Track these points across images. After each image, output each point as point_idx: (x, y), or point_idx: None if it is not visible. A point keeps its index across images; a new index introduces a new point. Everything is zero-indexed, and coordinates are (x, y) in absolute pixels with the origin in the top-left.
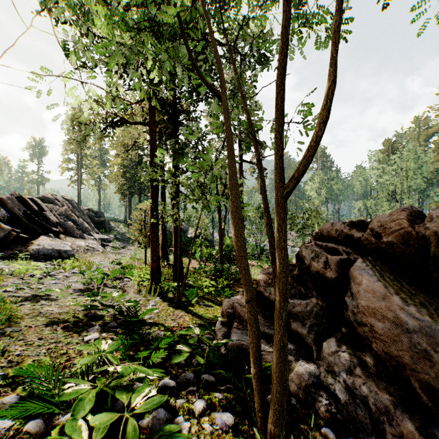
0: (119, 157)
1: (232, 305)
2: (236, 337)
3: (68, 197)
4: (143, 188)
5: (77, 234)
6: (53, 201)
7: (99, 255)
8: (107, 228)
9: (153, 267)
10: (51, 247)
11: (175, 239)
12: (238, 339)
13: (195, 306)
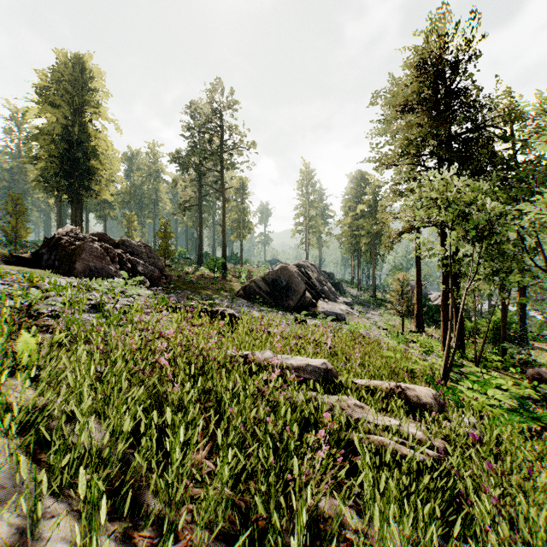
0: (349, 216)
1: (536, 373)
2: (544, 391)
3: (312, 263)
4: (375, 248)
5: (331, 298)
6: (305, 267)
7: (357, 319)
8: (341, 291)
9: (445, 337)
10: (331, 310)
11: (456, 314)
12: (546, 391)
13: (490, 373)
